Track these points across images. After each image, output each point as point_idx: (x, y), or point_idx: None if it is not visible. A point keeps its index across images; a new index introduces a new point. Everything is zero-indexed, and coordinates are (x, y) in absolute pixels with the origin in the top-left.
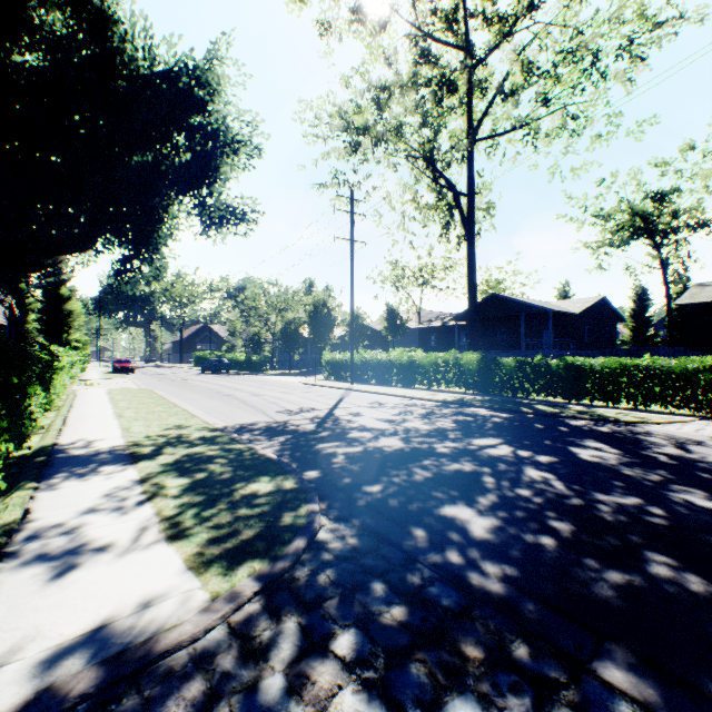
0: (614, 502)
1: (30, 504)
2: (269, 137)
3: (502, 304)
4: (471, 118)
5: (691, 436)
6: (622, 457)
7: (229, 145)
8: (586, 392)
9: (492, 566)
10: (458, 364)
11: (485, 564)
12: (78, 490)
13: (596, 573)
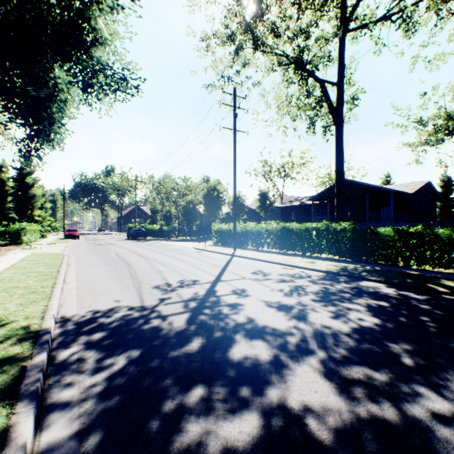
0: None
1: None
2: None
3: (350, 186)
4: (344, 7)
5: None
6: None
7: None
8: None
9: None
10: (332, 233)
11: None
12: None
13: None
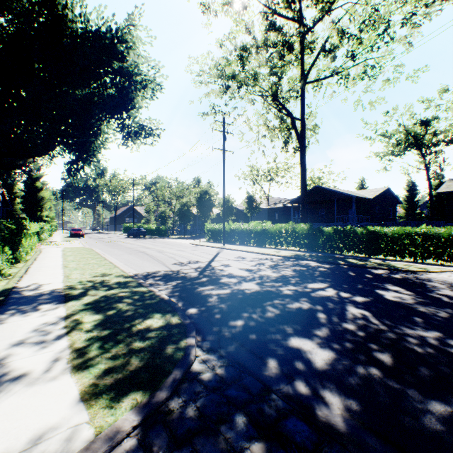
0: (419, 335)
1: None
2: (167, 77)
3: (322, 192)
4: (303, 68)
5: None
6: (416, 298)
7: (140, 82)
8: (381, 250)
9: (334, 397)
10: (295, 231)
11: (328, 395)
12: (17, 324)
13: (422, 405)
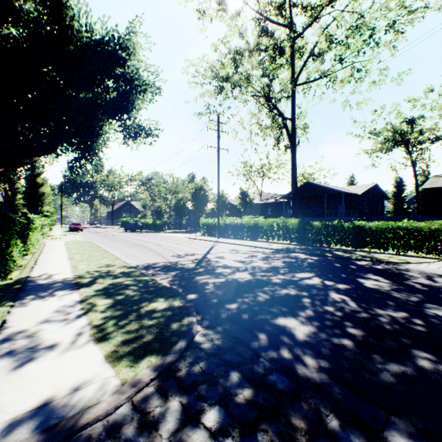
0: (389, 315)
1: (7, 317)
2: (166, 82)
3: (312, 188)
4: (293, 71)
5: (435, 272)
6: (392, 285)
7: (141, 86)
8: (367, 243)
9: (311, 360)
10: (285, 225)
11: (306, 359)
12: (39, 307)
13: (381, 365)
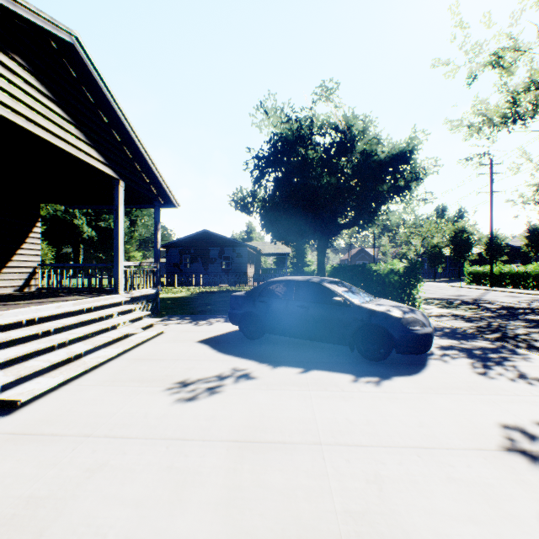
0: None
1: None
2: (442, 165)
3: None
4: None
5: None
6: None
7: (422, 174)
8: None
9: None
10: None
11: None
12: None
13: None
